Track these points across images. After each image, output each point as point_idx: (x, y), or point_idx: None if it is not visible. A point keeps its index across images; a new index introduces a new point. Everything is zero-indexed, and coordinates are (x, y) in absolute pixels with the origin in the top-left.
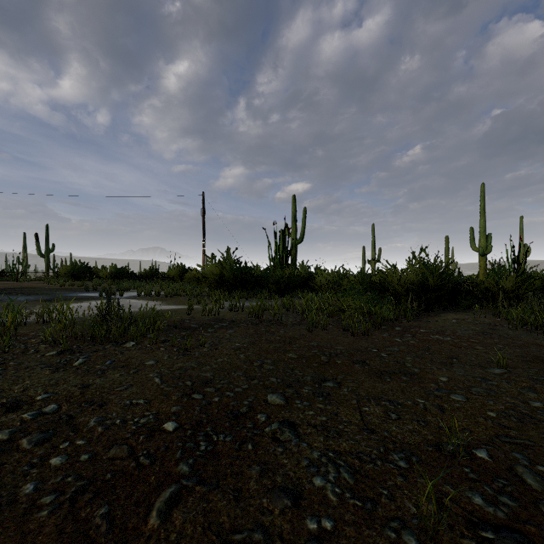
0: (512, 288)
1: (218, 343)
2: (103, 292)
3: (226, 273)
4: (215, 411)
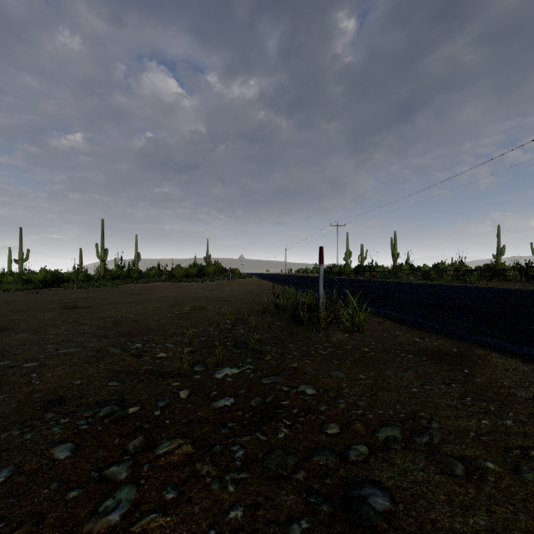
0: (81, 279)
1: None
2: None
3: None
4: (3, 294)
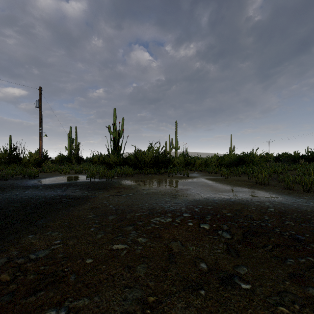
0: None
1: None
2: (34, 179)
3: (160, 157)
4: None
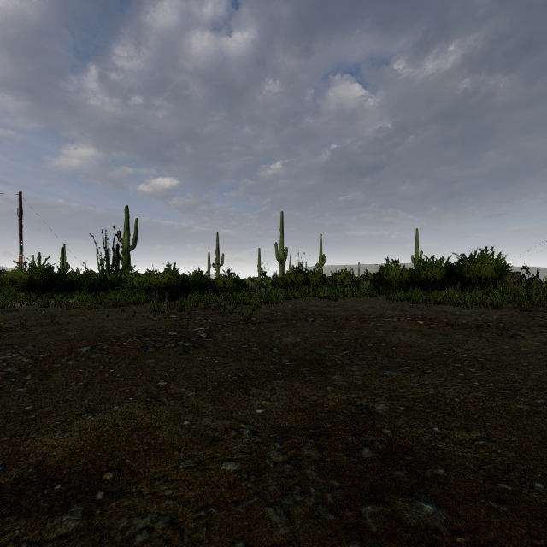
0: (229, 286)
1: (1, 315)
2: None
3: (36, 278)
4: None
